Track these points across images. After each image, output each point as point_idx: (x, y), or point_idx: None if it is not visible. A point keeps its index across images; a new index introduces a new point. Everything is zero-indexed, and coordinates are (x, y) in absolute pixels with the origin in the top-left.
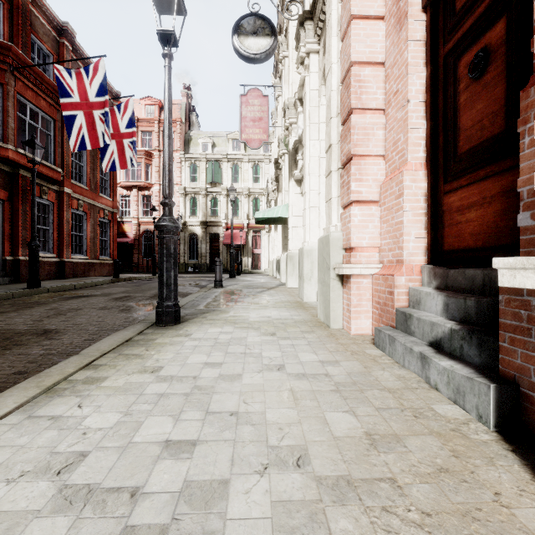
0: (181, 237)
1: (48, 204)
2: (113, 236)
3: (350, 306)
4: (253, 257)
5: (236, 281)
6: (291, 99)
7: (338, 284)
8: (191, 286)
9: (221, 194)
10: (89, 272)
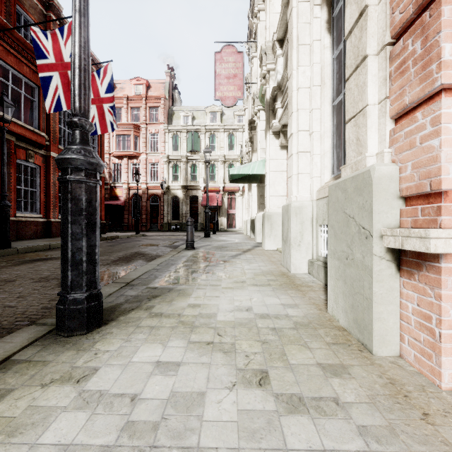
0: (165, 200)
1: (35, 167)
2: (100, 198)
3: (438, 323)
4: (228, 217)
5: (210, 241)
6: (268, 43)
7: (389, 268)
8: (164, 246)
9: (200, 161)
10: None
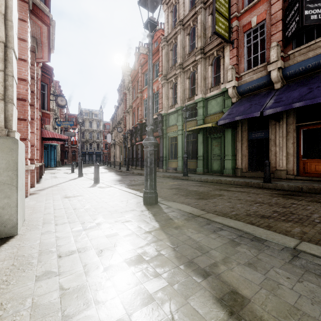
0: None
1: None
2: None
3: None
4: None
5: None
6: None
7: None
8: None
9: None
10: None
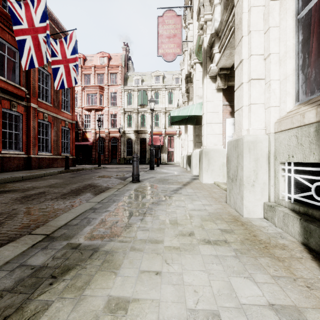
0: (122, 141)
1: (18, 115)
2: (72, 140)
3: None
4: (168, 154)
5: (154, 173)
6: None
7: None
8: (115, 178)
9: (147, 112)
10: (52, 165)
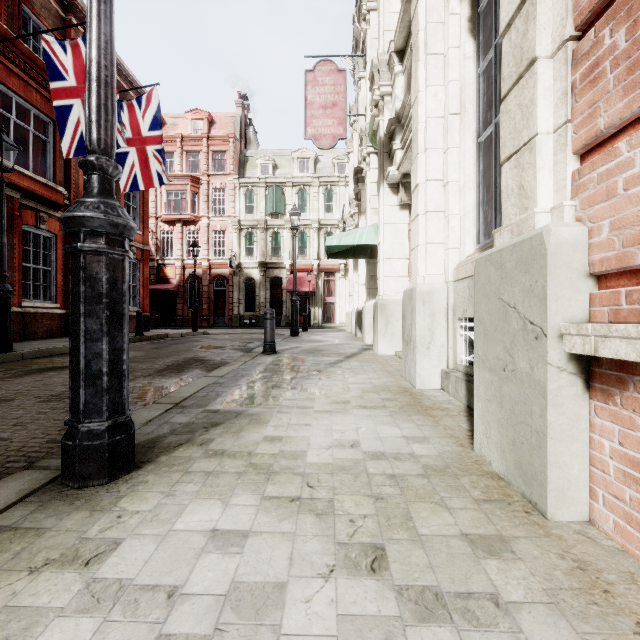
0: (235, 283)
1: (50, 236)
2: (143, 281)
3: None
4: (325, 308)
5: (298, 341)
6: (383, 56)
7: (572, 384)
8: (232, 349)
9: (285, 228)
10: None
